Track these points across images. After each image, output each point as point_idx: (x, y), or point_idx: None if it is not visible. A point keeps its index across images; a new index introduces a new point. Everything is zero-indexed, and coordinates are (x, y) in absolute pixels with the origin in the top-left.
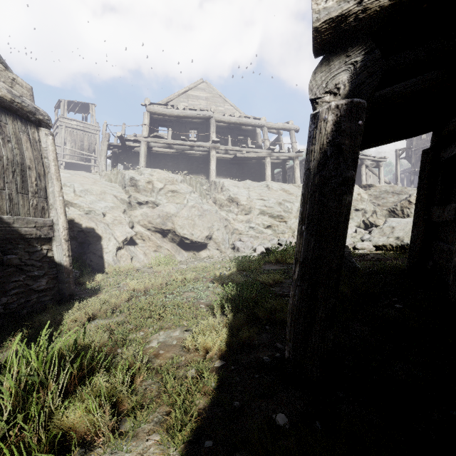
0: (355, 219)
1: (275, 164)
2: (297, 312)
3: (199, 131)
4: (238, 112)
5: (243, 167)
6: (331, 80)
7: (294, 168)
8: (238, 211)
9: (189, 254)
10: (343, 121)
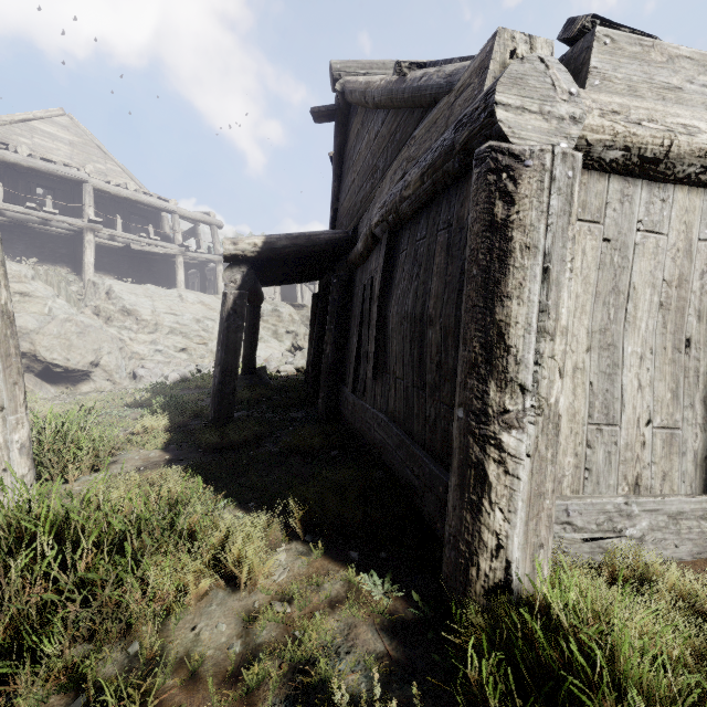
0: (287, 342)
1: (190, 263)
2: (216, 392)
3: (58, 194)
4: (133, 183)
5: (140, 262)
6: (233, 277)
7: (217, 275)
8: (138, 329)
9: (58, 389)
10: (237, 300)
